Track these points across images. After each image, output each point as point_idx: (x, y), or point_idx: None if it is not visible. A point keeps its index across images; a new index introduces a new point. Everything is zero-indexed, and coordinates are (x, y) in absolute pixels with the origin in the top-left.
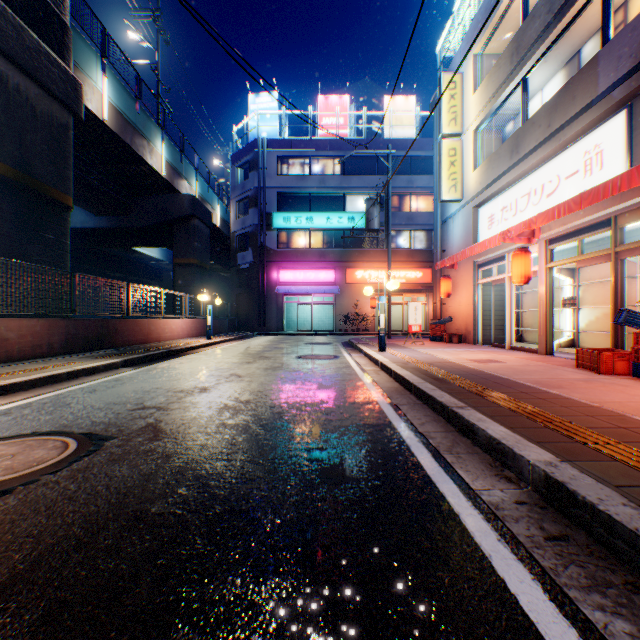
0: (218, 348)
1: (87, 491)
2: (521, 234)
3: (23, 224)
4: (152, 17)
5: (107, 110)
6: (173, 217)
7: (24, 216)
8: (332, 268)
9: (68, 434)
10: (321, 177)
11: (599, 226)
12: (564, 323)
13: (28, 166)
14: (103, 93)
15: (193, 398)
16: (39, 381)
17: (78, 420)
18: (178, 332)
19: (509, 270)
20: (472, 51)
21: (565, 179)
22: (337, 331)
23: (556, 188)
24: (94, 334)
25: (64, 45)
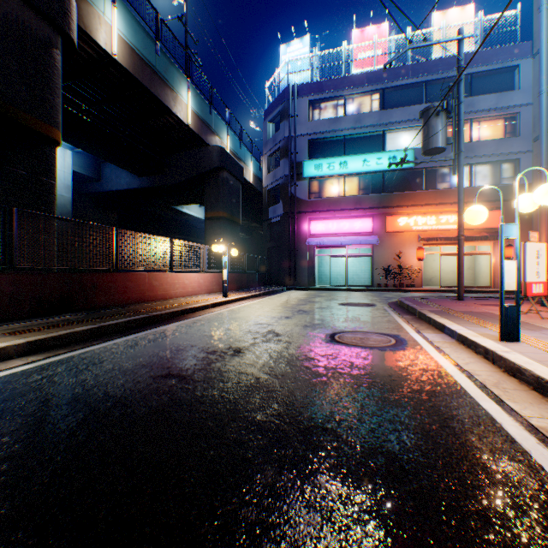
0: (227, 309)
1: None
2: None
3: None
4: None
5: (116, 44)
6: (202, 171)
7: None
8: (369, 216)
9: None
10: (356, 116)
11: None
12: None
13: None
14: (112, 25)
15: None
16: None
17: None
18: (193, 287)
19: None
20: None
21: None
22: (375, 286)
23: None
24: (53, 293)
25: None
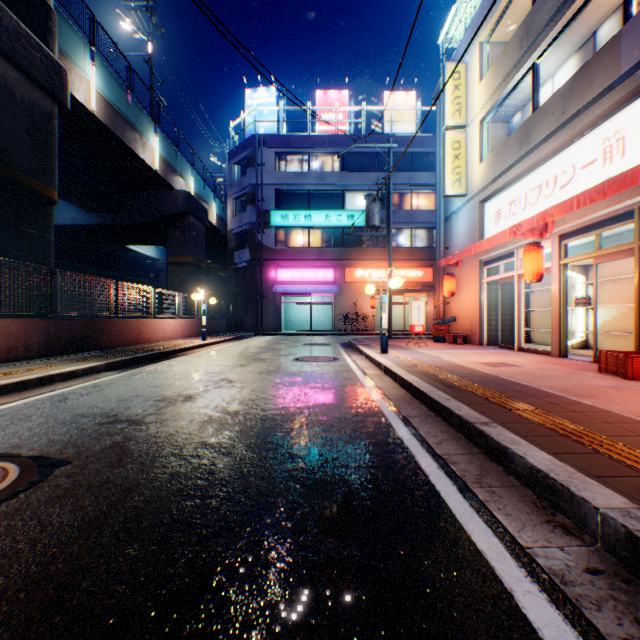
0: (212, 349)
1: (3, 551)
2: (533, 228)
3: (1, 217)
4: (145, 7)
5: (96, 100)
6: (167, 214)
7: (2, 209)
8: (331, 267)
9: (13, 458)
10: (320, 174)
11: (621, 218)
12: (576, 323)
13: (6, 155)
14: (91, 82)
15: (174, 408)
16: (4, 388)
17: (32, 438)
18: (171, 332)
19: (518, 267)
20: (477, 39)
21: (581, 169)
22: (336, 331)
23: (571, 179)
24: (78, 335)
25: (47, 28)
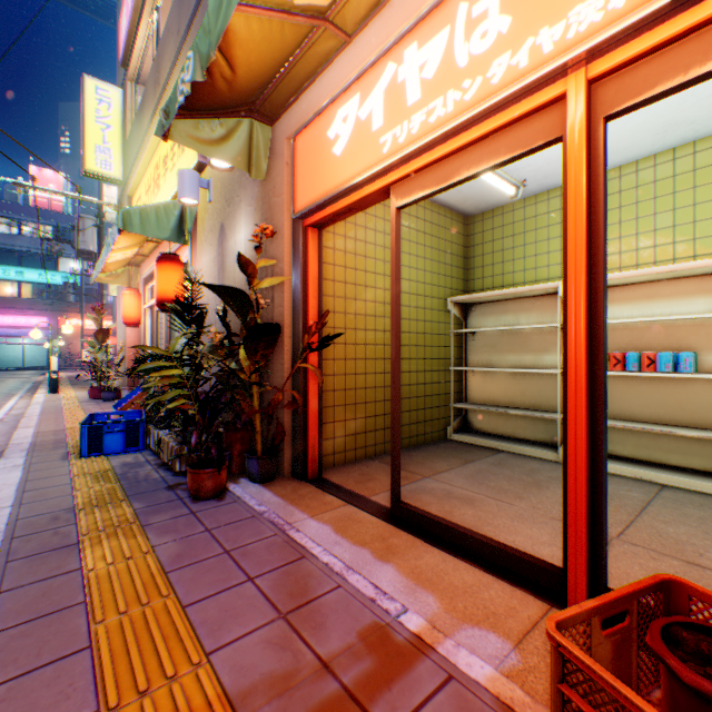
0: None
1: None
2: None
3: None
4: None
5: None
6: None
7: None
8: (47, 315)
9: None
10: (34, 239)
11: None
12: None
13: None
14: None
15: None
16: None
17: None
18: None
19: None
20: None
21: None
22: None
23: None
24: None
25: None
